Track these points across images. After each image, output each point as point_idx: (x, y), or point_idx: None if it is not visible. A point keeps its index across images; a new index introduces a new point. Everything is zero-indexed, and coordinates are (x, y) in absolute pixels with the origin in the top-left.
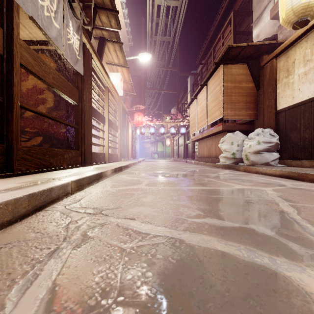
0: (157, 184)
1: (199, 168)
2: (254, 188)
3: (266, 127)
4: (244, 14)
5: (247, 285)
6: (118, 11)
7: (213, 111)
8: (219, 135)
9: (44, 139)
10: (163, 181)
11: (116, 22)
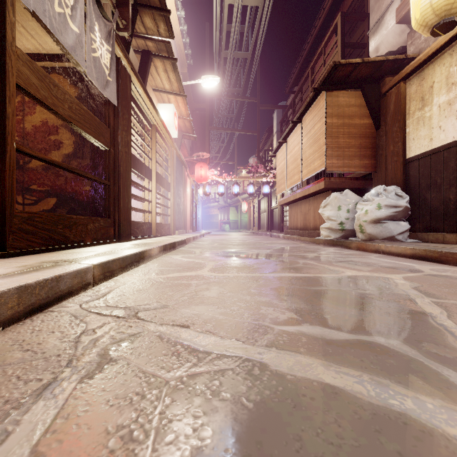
0: (226, 269)
1: (290, 244)
2: (375, 275)
3: (390, 183)
4: (356, 18)
5: (380, 455)
6: (169, 10)
7: (310, 160)
8: (320, 195)
9: (59, 202)
10: (236, 265)
11: (166, 28)
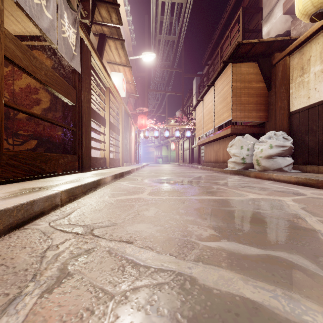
0: (161, 192)
1: (206, 173)
2: (271, 198)
3: (278, 130)
4: (253, 11)
5: None
6: (119, 4)
7: (220, 113)
8: (227, 138)
9: (39, 143)
10: (168, 189)
11: (117, 17)
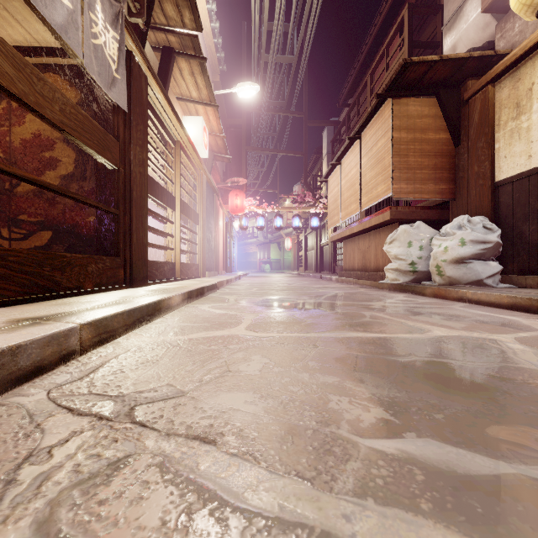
0: (270, 325)
1: (347, 289)
2: (476, 336)
3: (474, 213)
4: (426, 11)
5: None
6: None
7: (372, 185)
8: (383, 229)
9: (56, 236)
10: (283, 319)
11: (192, 17)
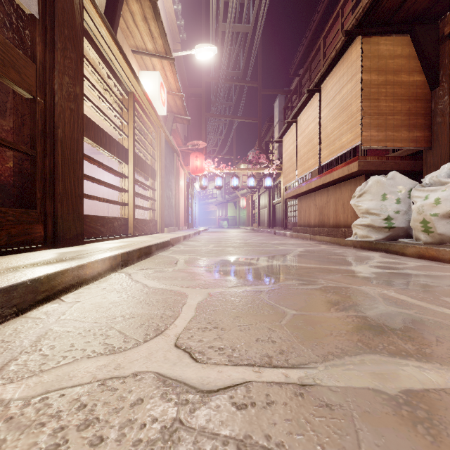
0: (225, 327)
1: (307, 246)
2: None
3: None
4: None
5: None
6: None
7: (334, 137)
8: (345, 183)
9: None
10: (247, 306)
11: None
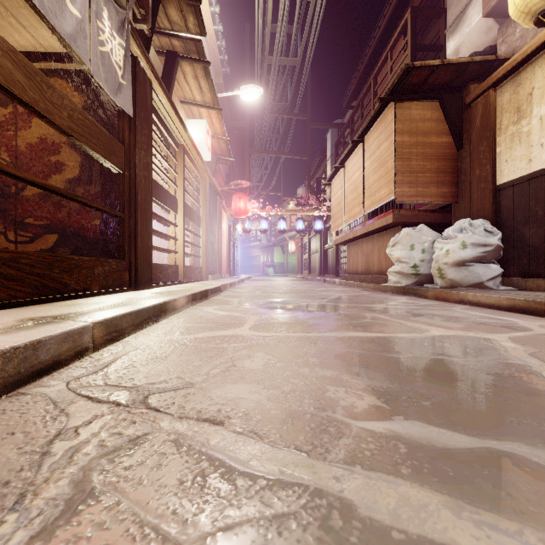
0: (273, 325)
1: (350, 292)
2: (472, 335)
3: (476, 217)
4: (430, 14)
5: None
6: None
7: (375, 189)
8: (386, 232)
9: (61, 239)
10: (286, 320)
11: (196, 22)
